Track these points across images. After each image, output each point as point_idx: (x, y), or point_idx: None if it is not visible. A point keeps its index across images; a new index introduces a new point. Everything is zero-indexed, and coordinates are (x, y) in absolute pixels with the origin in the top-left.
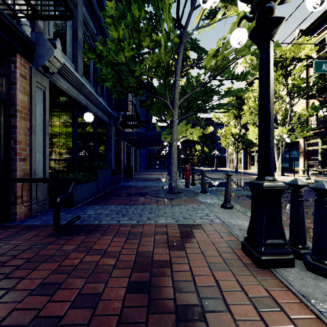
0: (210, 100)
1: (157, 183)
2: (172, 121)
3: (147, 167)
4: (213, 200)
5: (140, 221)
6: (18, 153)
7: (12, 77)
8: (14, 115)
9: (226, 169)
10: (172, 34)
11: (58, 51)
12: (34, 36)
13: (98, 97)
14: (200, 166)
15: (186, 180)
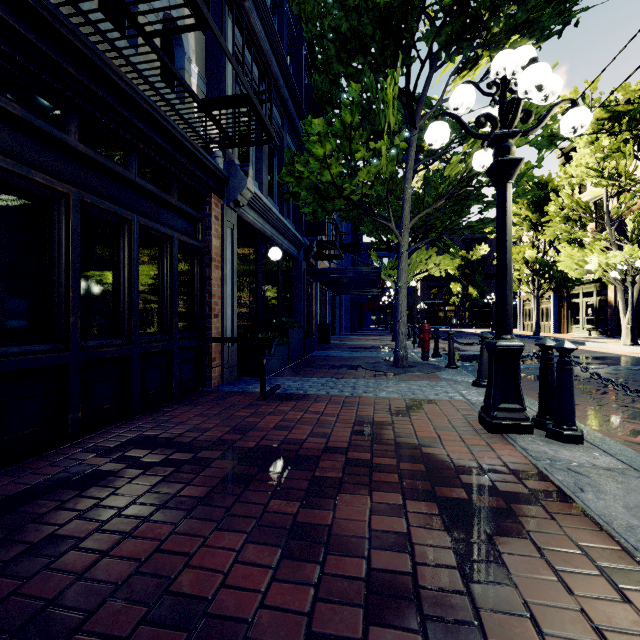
0: (466, 214)
1: (374, 353)
2: (400, 253)
3: (355, 327)
4: (464, 377)
5: (354, 394)
6: (213, 308)
7: (207, 221)
8: (209, 264)
9: (515, 333)
10: (397, 139)
11: (250, 179)
12: (225, 166)
13: (286, 222)
14: (460, 325)
15: (423, 347)
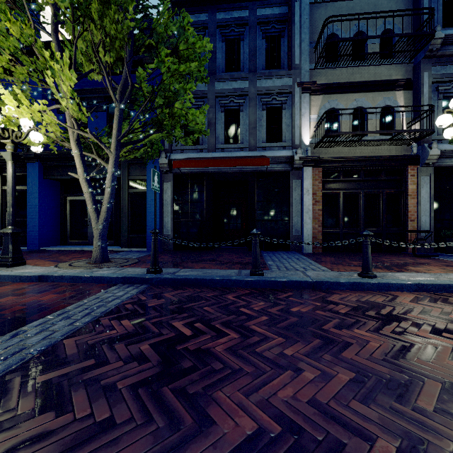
0: None
1: None
2: None
3: None
4: None
5: None
6: (409, 217)
7: (406, 179)
8: (407, 198)
9: None
10: None
11: (434, 149)
12: (420, 148)
13: None
14: None
15: None
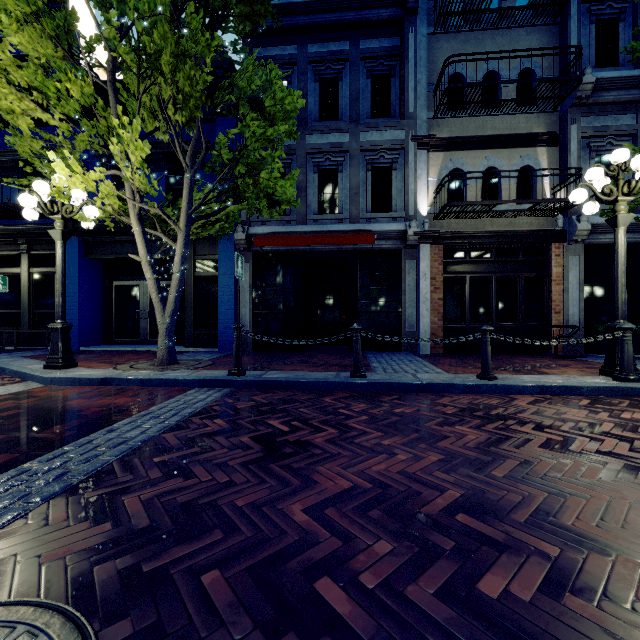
0: None
1: None
2: None
3: None
4: None
5: None
6: (553, 308)
7: (550, 259)
8: (550, 284)
9: None
10: None
11: (583, 223)
12: (567, 220)
13: None
14: None
15: None
